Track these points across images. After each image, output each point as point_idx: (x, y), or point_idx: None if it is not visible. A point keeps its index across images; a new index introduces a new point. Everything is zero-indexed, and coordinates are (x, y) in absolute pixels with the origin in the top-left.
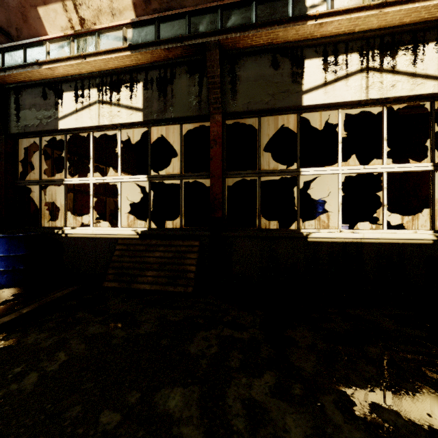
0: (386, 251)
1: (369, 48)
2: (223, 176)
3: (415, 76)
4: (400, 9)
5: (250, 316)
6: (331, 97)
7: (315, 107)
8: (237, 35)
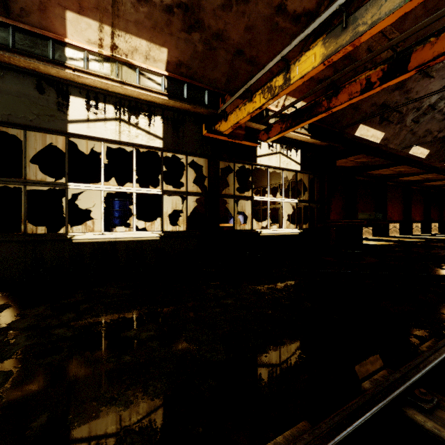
0: (132, 246)
1: (122, 106)
2: None
3: (150, 134)
4: (134, 90)
5: None
6: (93, 132)
7: (81, 136)
8: None
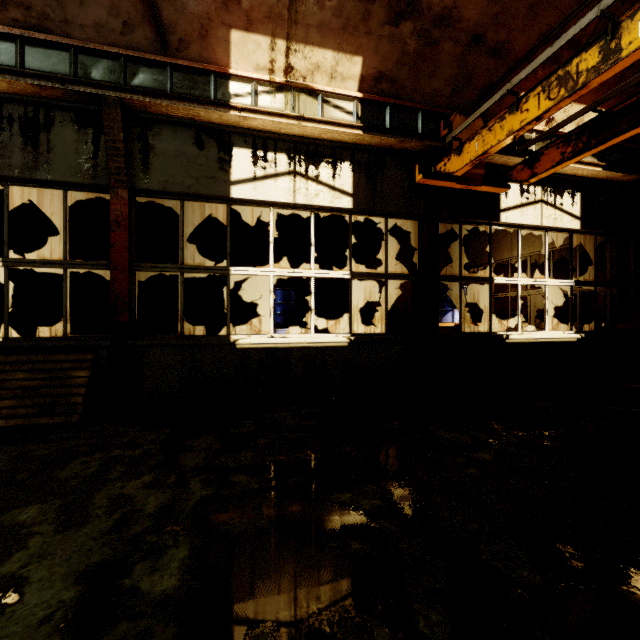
0: (311, 355)
1: (297, 153)
2: (132, 269)
3: (334, 189)
4: (315, 126)
5: (153, 435)
6: (261, 194)
7: (246, 201)
8: (147, 99)
